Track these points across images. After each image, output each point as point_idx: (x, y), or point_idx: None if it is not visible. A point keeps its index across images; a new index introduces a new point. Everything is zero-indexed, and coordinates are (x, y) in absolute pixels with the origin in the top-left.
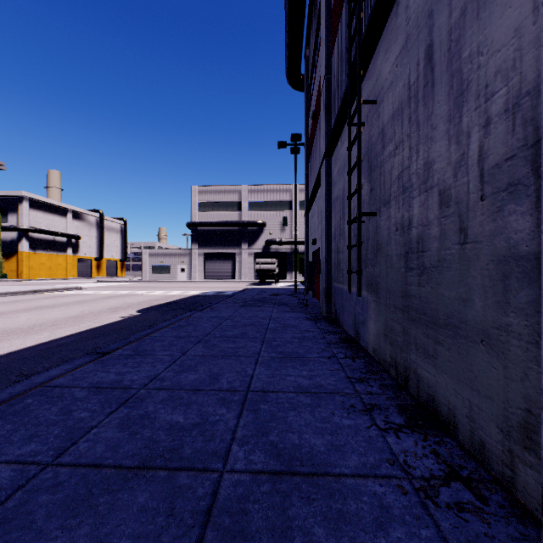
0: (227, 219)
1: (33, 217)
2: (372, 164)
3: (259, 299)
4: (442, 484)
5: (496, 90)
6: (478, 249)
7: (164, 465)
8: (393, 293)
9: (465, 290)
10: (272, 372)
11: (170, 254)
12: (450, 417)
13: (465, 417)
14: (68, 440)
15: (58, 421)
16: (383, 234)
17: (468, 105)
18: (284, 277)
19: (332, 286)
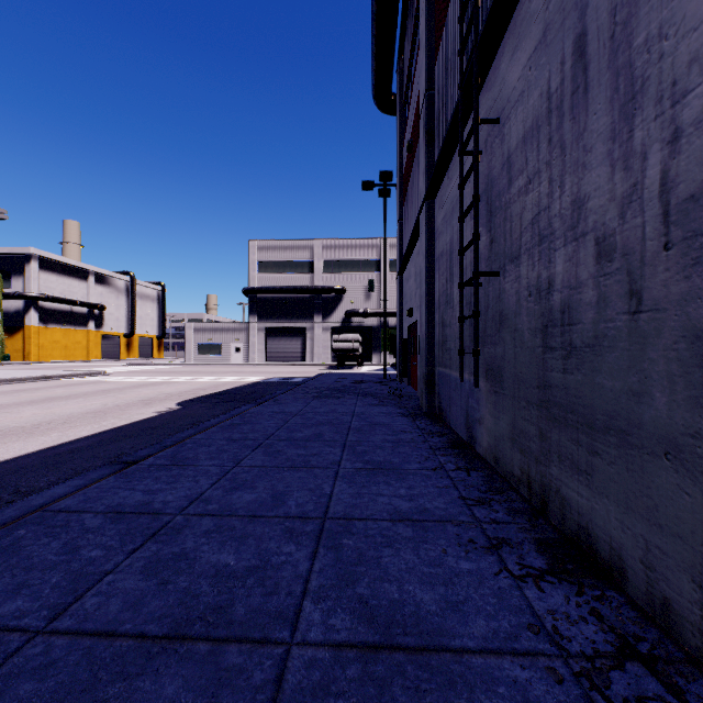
0: (296, 283)
1: (44, 281)
2: (494, 206)
3: (337, 389)
4: (613, 665)
5: (691, 87)
6: (661, 321)
7: (205, 633)
8: (524, 381)
9: (638, 380)
10: (358, 491)
11: (221, 328)
12: (613, 560)
13: (638, 562)
14: (70, 593)
15: (58, 563)
16: (510, 301)
17: (644, 113)
18: (370, 359)
19: (435, 371)
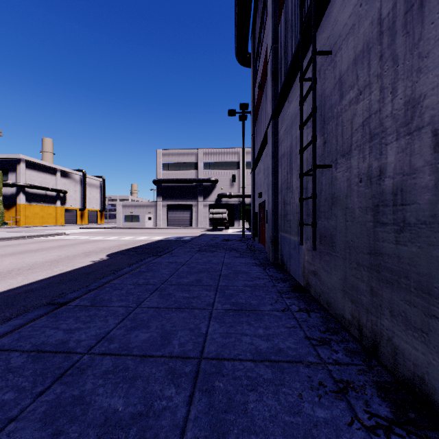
0: (186, 176)
1: (29, 176)
2: (326, 116)
3: (212, 245)
4: None
5: None
6: None
7: None
8: (355, 248)
9: None
10: (227, 330)
11: (139, 205)
12: None
13: None
14: None
15: None
16: (341, 186)
17: None
18: (233, 225)
19: (278, 235)
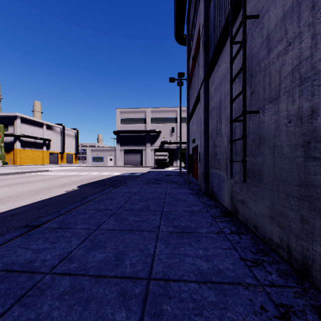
0: (138, 128)
1: (23, 128)
2: (254, 71)
3: (157, 179)
4: None
5: None
6: None
7: None
8: (283, 180)
9: None
10: (171, 251)
11: (103, 150)
12: None
13: None
14: None
15: None
16: (269, 128)
17: None
18: (172, 164)
19: (209, 171)
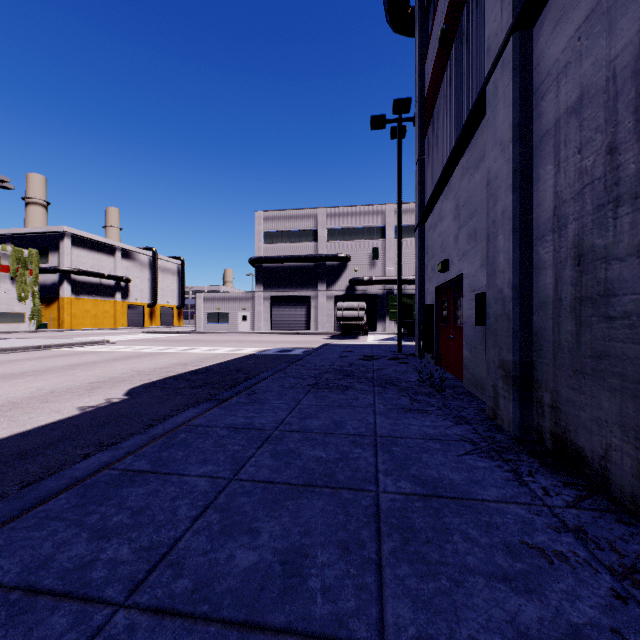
0: (300, 252)
1: (76, 257)
2: None
3: (342, 369)
4: None
5: None
6: None
7: None
8: None
9: None
10: None
11: (228, 298)
12: None
13: None
14: None
15: None
16: None
17: None
18: (374, 328)
19: (533, 358)
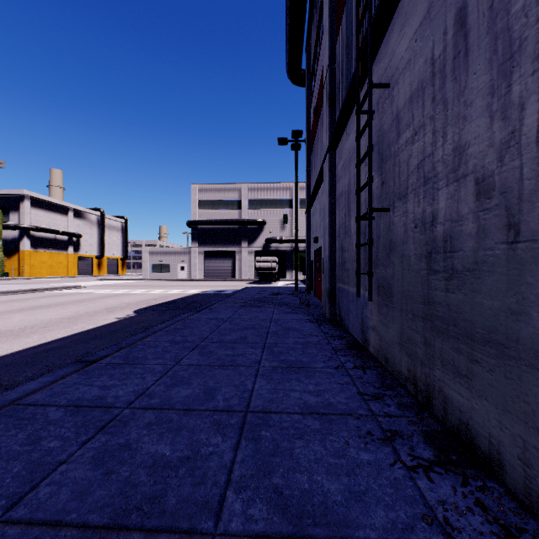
0: (227, 217)
1: (34, 216)
2: (384, 154)
3: (259, 299)
4: None
5: None
6: (538, 250)
7: (140, 523)
8: (411, 298)
9: (516, 300)
10: (274, 387)
11: (170, 252)
12: (492, 454)
13: (516, 459)
14: (27, 483)
15: (21, 453)
16: (398, 232)
17: (521, 70)
18: (284, 276)
19: (335, 286)
